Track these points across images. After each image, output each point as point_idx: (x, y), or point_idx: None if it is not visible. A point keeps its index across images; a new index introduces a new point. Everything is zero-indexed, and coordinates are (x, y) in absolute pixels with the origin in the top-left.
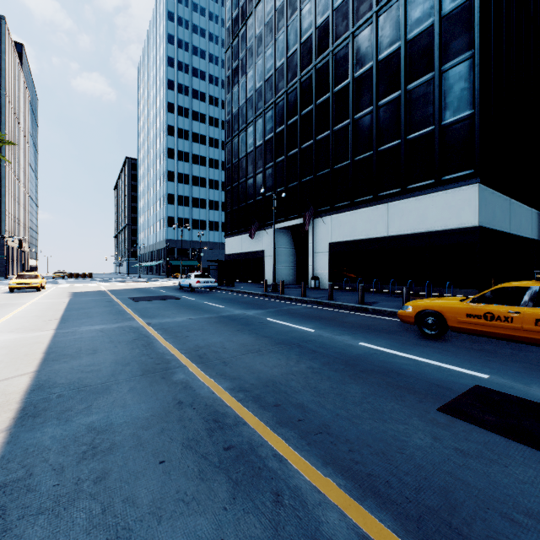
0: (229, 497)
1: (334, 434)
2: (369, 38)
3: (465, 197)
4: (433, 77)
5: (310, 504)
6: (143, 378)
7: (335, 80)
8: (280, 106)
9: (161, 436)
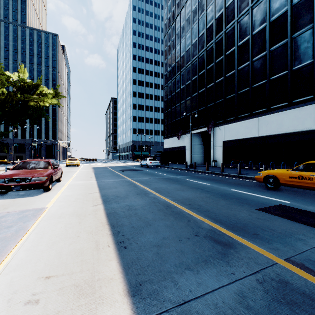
0: (174, 219)
1: (210, 212)
2: (247, 22)
3: (307, 112)
4: (287, 41)
5: (198, 222)
6: (138, 195)
7: (226, 48)
8: (194, 65)
9: (150, 208)
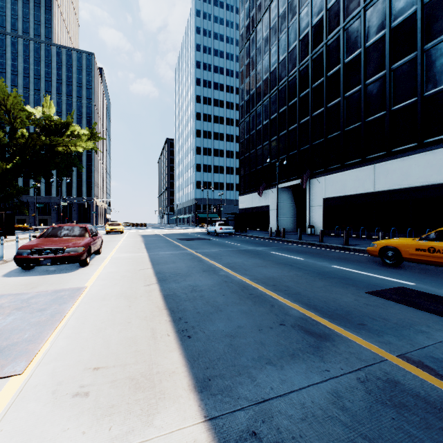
0: (252, 304)
1: (302, 295)
2: (358, 29)
3: None
4: (415, 56)
5: (285, 308)
6: (204, 273)
7: (328, 67)
8: (282, 91)
9: (220, 289)
